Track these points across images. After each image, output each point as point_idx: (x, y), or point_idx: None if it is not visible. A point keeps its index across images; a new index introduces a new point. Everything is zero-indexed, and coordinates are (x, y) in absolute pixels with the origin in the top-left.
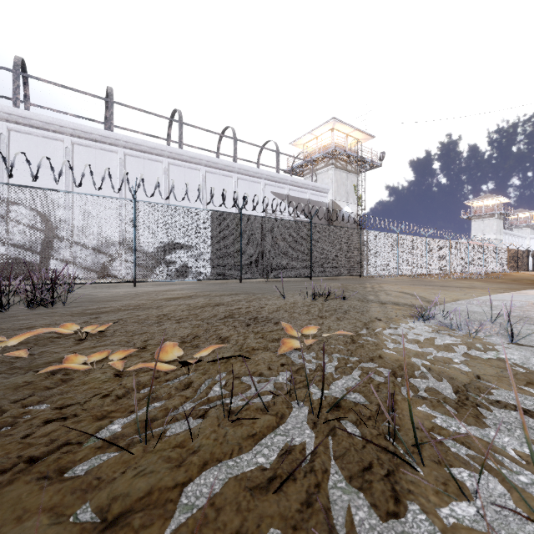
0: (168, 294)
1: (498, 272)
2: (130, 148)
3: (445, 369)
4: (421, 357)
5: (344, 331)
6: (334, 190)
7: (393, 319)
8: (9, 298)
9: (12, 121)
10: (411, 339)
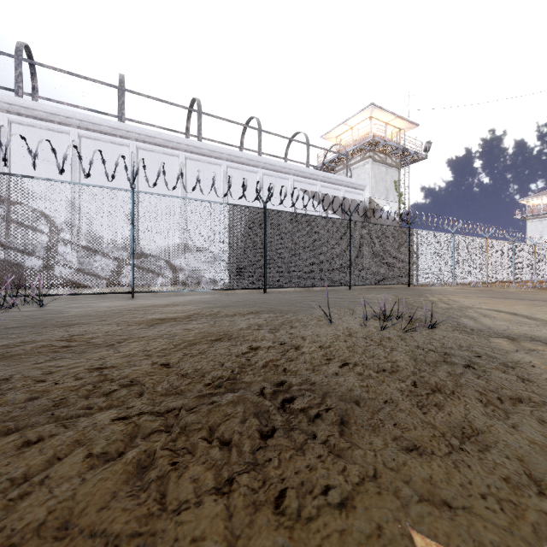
0: (162, 313)
1: None
2: (143, 141)
3: None
4: None
5: None
6: (371, 187)
7: None
8: None
9: (14, 112)
10: None
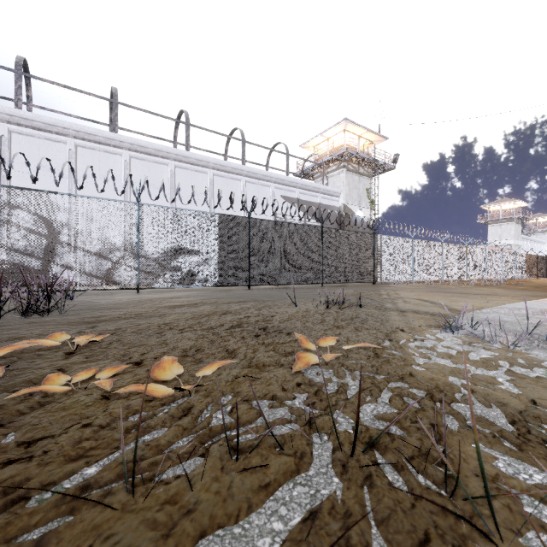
0: (173, 302)
1: (517, 278)
2: (135, 151)
3: (491, 391)
4: (459, 375)
5: (367, 344)
6: (345, 194)
7: (417, 330)
8: (6, 305)
9: (14, 122)
10: (442, 353)
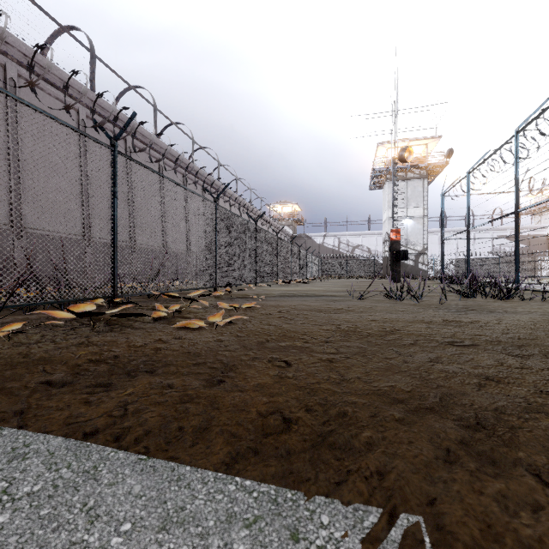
0: None
1: None
2: None
3: None
4: None
5: None
6: None
7: None
8: None
9: None
10: None
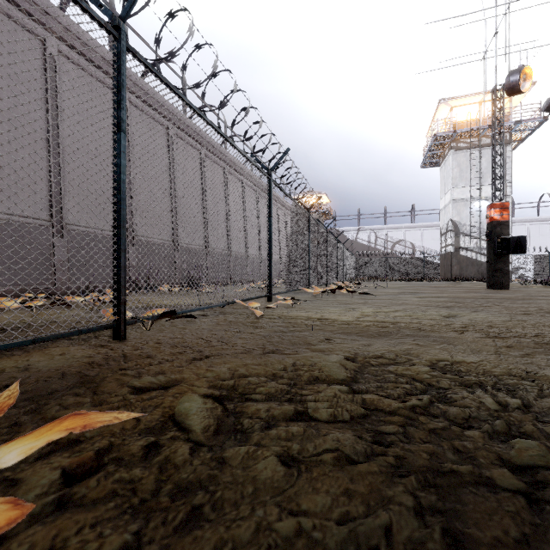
0: None
1: None
2: None
3: None
4: None
5: None
6: None
7: None
8: None
9: None
10: None
